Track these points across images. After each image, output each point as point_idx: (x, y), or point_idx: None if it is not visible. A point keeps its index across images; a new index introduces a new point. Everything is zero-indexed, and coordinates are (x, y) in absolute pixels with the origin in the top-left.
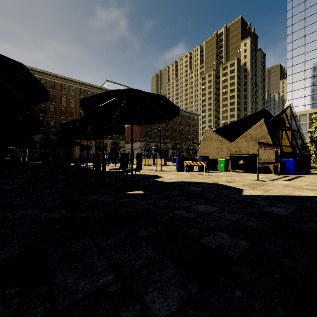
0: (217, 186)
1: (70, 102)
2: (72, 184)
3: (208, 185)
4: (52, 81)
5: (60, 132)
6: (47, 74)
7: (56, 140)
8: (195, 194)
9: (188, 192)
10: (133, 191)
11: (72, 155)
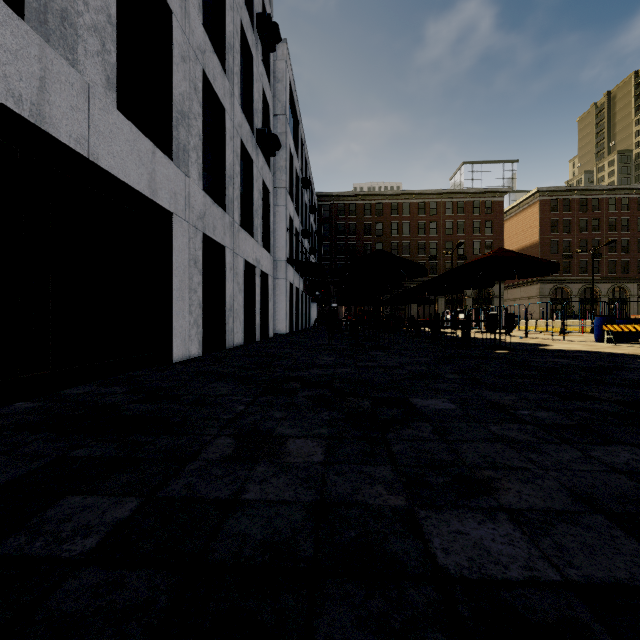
0: (622, 355)
1: (402, 229)
2: (441, 341)
3: (610, 354)
4: (379, 204)
5: (413, 290)
6: (373, 195)
7: (399, 296)
8: (569, 356)
9: (564, 355)
10: (499, 351)
11: (406, 314)
